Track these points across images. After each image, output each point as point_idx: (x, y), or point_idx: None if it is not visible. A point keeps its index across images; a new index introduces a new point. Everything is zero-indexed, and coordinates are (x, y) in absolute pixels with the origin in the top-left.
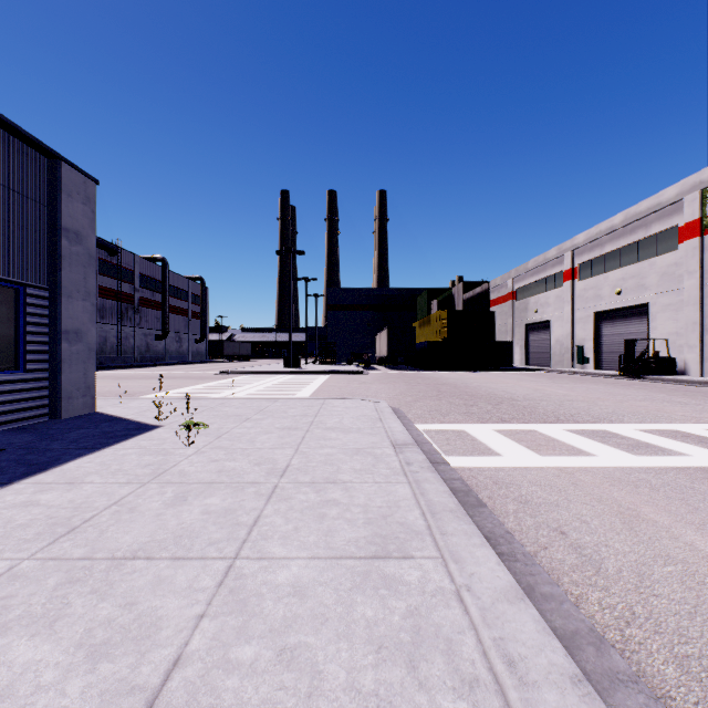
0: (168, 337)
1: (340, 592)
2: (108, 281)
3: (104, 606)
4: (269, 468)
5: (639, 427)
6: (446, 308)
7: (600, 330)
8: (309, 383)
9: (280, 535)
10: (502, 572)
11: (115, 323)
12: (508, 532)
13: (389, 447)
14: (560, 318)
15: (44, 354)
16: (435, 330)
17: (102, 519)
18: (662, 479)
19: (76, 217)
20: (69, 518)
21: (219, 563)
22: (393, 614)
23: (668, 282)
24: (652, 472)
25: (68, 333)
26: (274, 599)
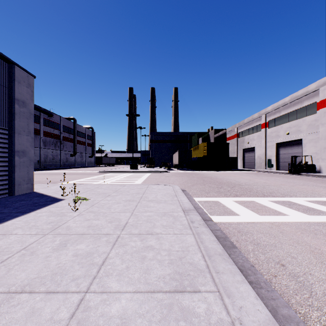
0: (76, 155)
1: (152, 324)
2: (48, 129)
3: None
4: (116, 224)
5: (306, 199)
6: (206, 141)
7: (278, 151)
8: (141, 176)
9: (117, 273)
10: (260, 306)
11: (51, 148)
12: (252, 266)
13: (181, 211)
14: (259, 146)
15: (6, 162)
16: (201, 151)
17: (12, 260)
18: None
19: (23, 93)
20: None
21: (75, 296)
22: None
23: (312, 129)
24: (321, 225)
25: (18, 152)
26: None
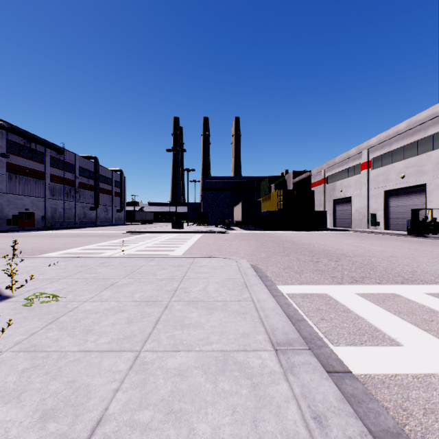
0: (99, 209)
1: None
2: (57, 171)
3: None
4: (55, 438)
5: None
6: (280, 188)
7: (388, 203)
8: (187, 240)
9: None
10: None
11: (62, 199)
12: None
13: (268, 348)
14: (358, 195)
15: None
16: (274, 203)
17: None
18: None
19: None
20: None
21: None
22: None
23: None
24: None
25: None
26: None
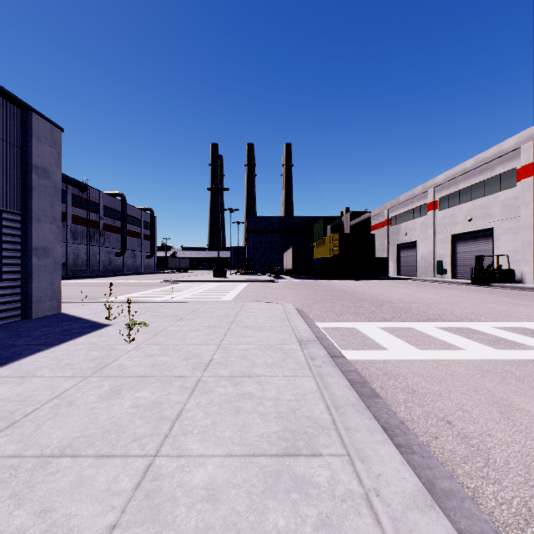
0: (126, 254)
1: (252, 496)
2: (80, 211)
3: (19, 514)
4: (195, 362)
5: (495, 325)
6: (337, 231)
7: (455, 248)
8: (232, 289)
9: (199, 430)
10: (407, 473)
11: (85, 243)
12: (402, 423)
13: (296, 343)
14: (424, 239)
15: (18, 266)
16: (329, 248)
17: (41, 413)
18: (523, 371)
19: (44, 157)
20: (12, 412)
21: (139, 461)
22: (305, 524)
23: (509, 211)
24: (514, 364)
25: (37, 250)
26: (188, 504)
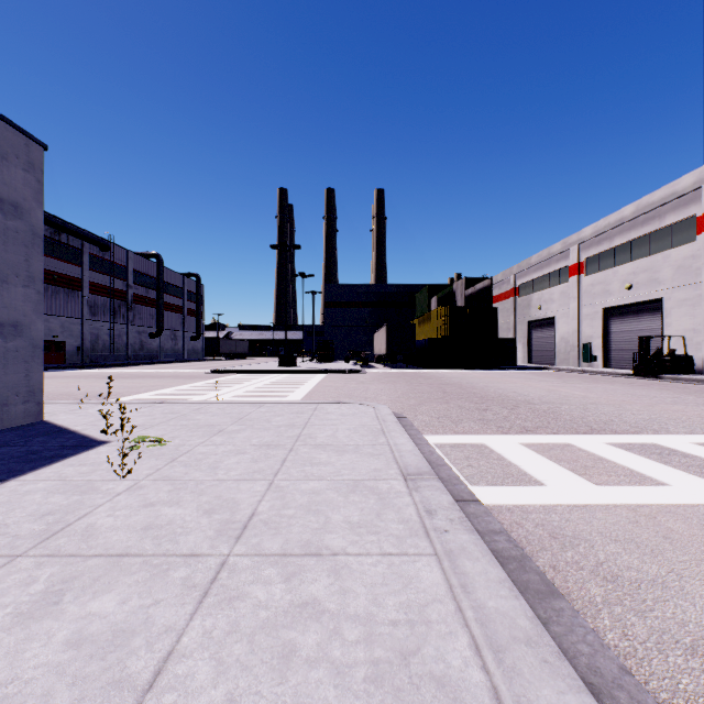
0: (163, 335)
1: None
2: (100, 277)
3: None
4: (223, 520)
5: (695, 440)
6: (446, 304)
7: (608, 327)
8: (303, 383)
9: None
10: None
11: (107, 320)
12: (625, 671)
13: (398, 478)
14: (565, 314)
15: None
16: (435, 327)
17: None
18: None
19: (14, 185)
20: None
21: None
22: None
23: (684, 276)
24: None
25: (1, 326)
26: None
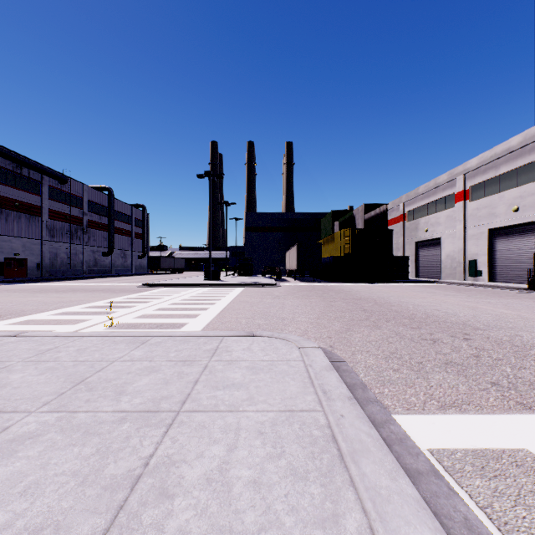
0: (114, 254)
1: None
2: (59, 205)
3: None
4: None
5: None
6: (347, 227)
7: (493, 245)
8: (221, 297)
9: None
10: None
11: (65, 241)
12: None
13: None
14: (451, 235)
15: None
16: (339, 246)
17: None
18: None
19: None
20: None
21: None
22: None
23: None
24: None
25: None
26: None
